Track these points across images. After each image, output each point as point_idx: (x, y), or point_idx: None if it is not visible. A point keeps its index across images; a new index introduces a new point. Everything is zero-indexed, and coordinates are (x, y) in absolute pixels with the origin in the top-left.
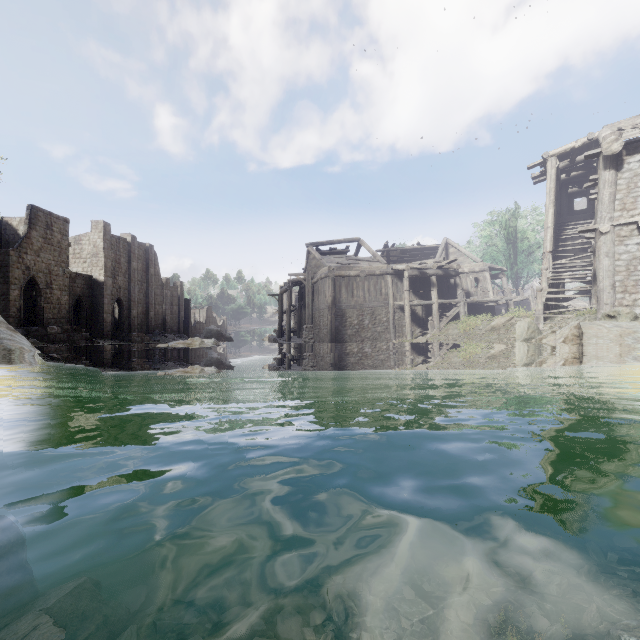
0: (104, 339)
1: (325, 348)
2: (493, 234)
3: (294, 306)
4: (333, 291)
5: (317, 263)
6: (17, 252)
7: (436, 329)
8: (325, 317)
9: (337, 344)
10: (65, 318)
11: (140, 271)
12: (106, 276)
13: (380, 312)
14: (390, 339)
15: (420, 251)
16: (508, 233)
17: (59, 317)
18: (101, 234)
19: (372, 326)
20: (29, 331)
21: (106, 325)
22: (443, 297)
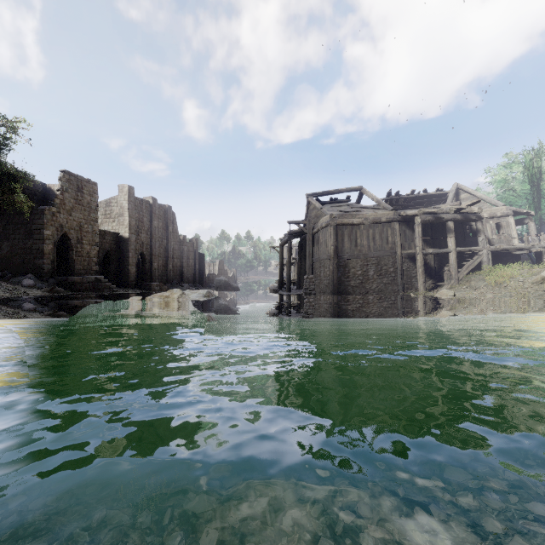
0: (128, 288)
1: (327, 300)
2: (510, 178)
3: (294, 258)
4: (335, 240)
5: (317, 213)
6: (51, 211)
7: (453, 280)
8: (326, 267)
9: (339, 296)
10: (94, 269)
11: (160, 229)
12: (130, 233)
13: (386, 262)
14: (397, 291)
15: (426, 199)
16: (533, 174)
17: (89, 268)
18: (126, 196)
19: (377, 277)
20: (60, 280)
21: (130, 276)
22: (458, 245)
